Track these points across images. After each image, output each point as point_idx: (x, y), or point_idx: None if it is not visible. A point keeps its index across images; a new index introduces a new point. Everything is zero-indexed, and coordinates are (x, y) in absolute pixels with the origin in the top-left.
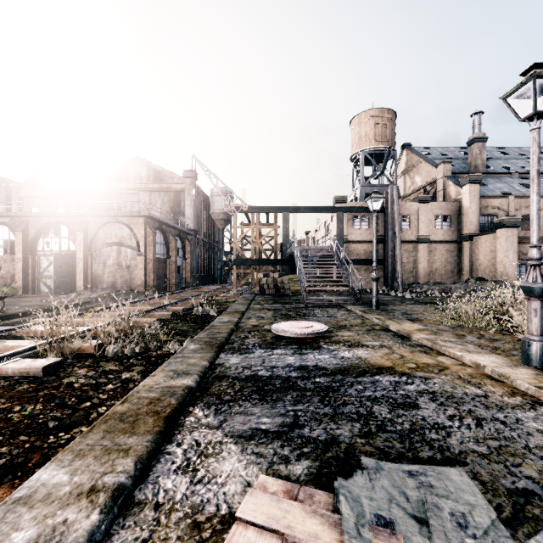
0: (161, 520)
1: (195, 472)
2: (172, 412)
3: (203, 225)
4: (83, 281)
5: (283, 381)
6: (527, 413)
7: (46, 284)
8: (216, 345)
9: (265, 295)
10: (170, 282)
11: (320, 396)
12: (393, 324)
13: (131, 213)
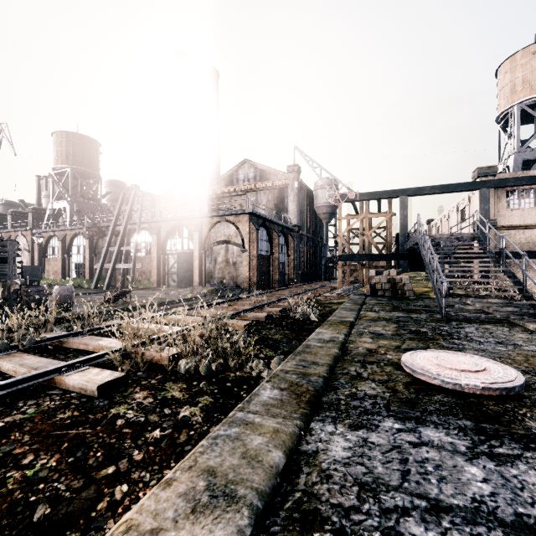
0: None
1: None
2: None
3: (306, 220)
4: (198, 277)
5: None
6: None
7: (172, 279)
8: (306, 397)
9: (378, 297)
10: (274, 279)
11: None
12: None
13: (237, 211)
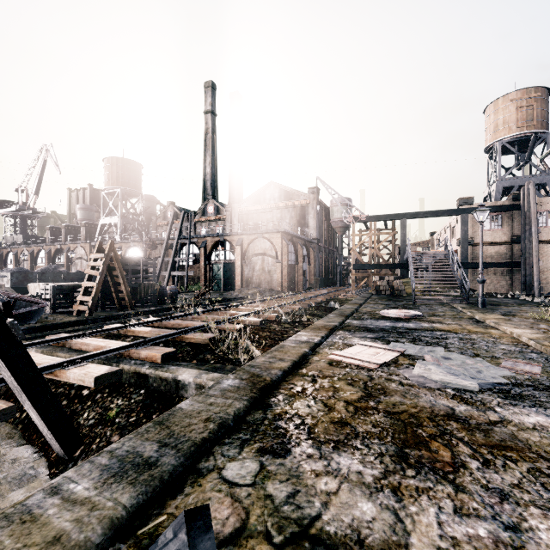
0: (336, 343)
1: (343, 340)
2: (331, 329)
3: (324, 233)
4: (240, 282)
5: (381, 329)
6: (507, 345)
7: (216, 284)
8: (345, 316)
9: (380, 295)
10: (298, 284)
11: (397, 333)
12: (478, 315)
13: (272, 230)
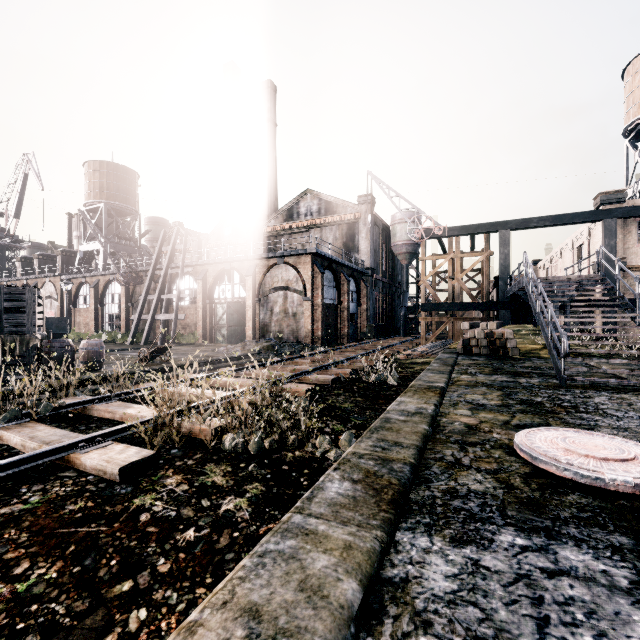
0: None
1: None
2: None
3: (381, 262)
4: (251, 330)
5: None
6: None
7: (221, 333)
8: (389, 495)
9: (472, 356)
10: (342, 333)
11: None
12: None
13: (297, 251)
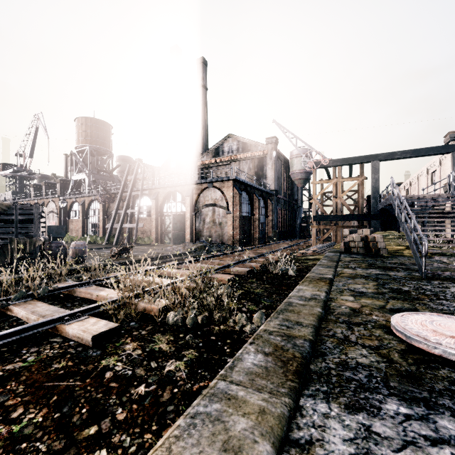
0: None
1: None
2: None
3: (283, 185)
4: (190, 235)
5: None
6: None
7: (168, 237)
8: (293, 366)
9: (352, 255)
10: (254, 237)
11: None
12: None
13: (222, 178)
